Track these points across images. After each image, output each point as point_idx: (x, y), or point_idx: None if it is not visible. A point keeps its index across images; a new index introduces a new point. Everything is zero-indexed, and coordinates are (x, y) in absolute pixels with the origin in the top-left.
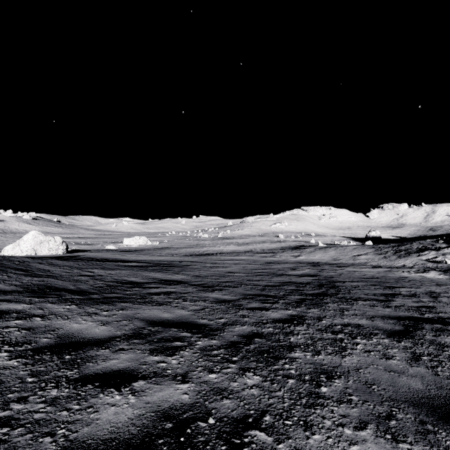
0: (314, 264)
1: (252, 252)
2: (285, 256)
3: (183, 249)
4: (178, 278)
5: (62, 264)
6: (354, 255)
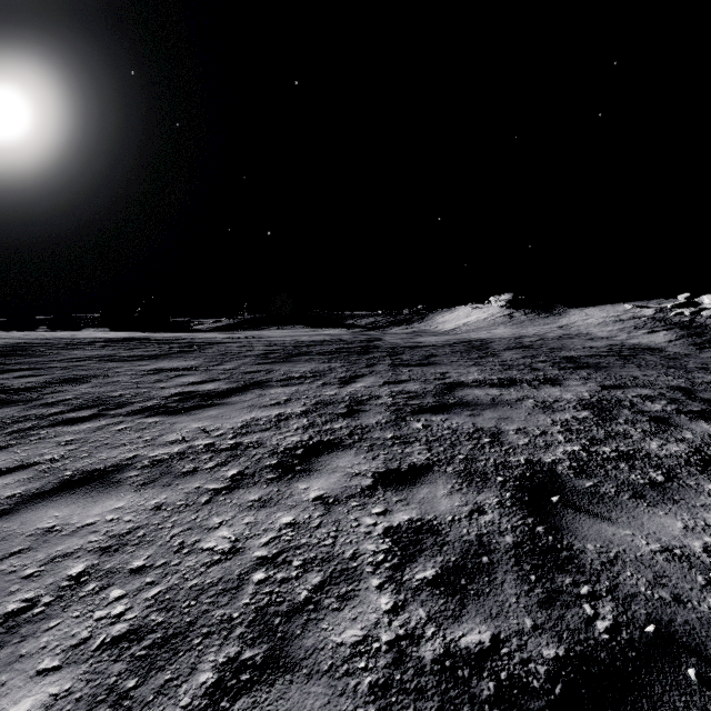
0: None
1: None
2: None
3: None
4: None
5: None
6: None
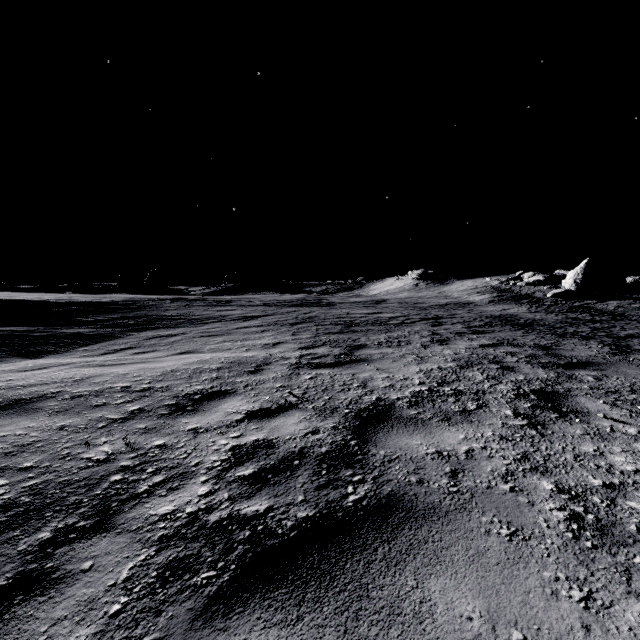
0: None
1: None
2: None
3: None
4: None
5: None
6: None
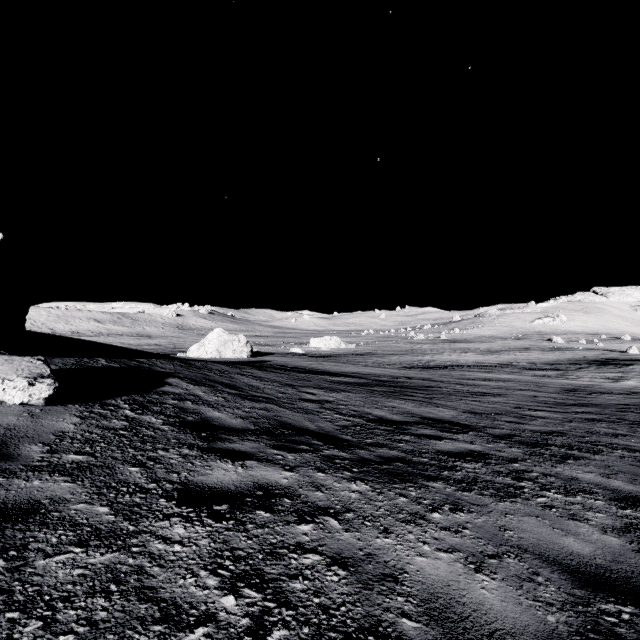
0: None
1: (514, 367)
2: (590, 377)
3: (394, 357)
4: (446, 414)
5: (264, 376)
6: None
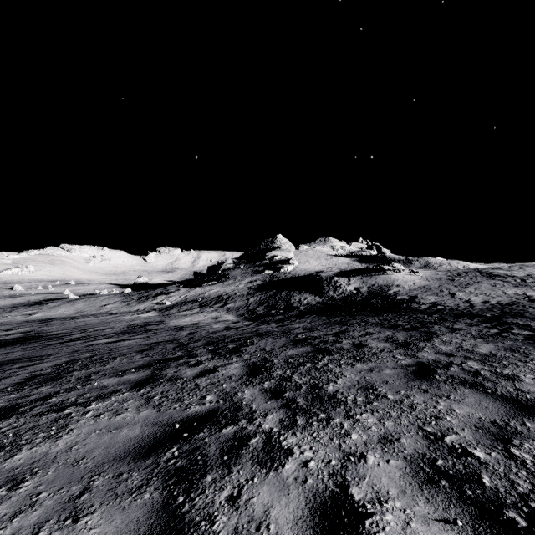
0: (47, 320)
1: None
2: (13, 316)
3: None
4: None
5: None
6: (102, 305)
